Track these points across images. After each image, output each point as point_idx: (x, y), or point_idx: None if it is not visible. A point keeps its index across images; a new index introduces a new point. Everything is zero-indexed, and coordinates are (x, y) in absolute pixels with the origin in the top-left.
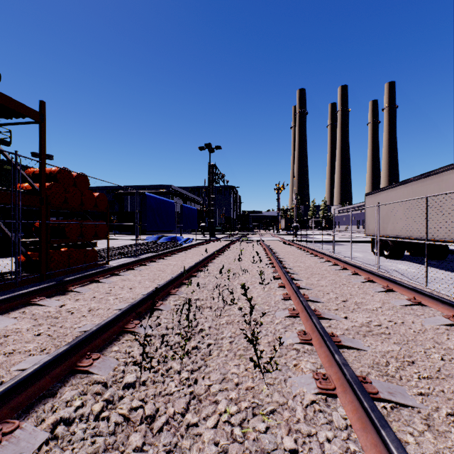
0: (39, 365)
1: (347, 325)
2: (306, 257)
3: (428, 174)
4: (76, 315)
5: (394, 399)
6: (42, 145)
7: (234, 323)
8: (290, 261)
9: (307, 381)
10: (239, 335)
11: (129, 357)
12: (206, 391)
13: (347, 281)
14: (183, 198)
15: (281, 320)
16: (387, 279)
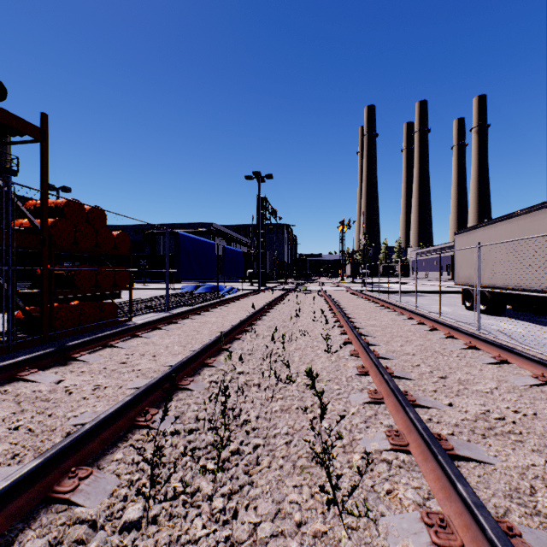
0: None
1: (455, 419)
2: (381, 313)
3: (540, 205)
4: (75, 397)
5: None
6: (45, 170)
7: (291, 410)
8: (361, 318)
9: (413, 528)
10: (299, 432)
11: (136, 471)
12: (251, 536)
13: (442, 348)
14: (226, 238)
15: (359, 408)
16: (498, 346)
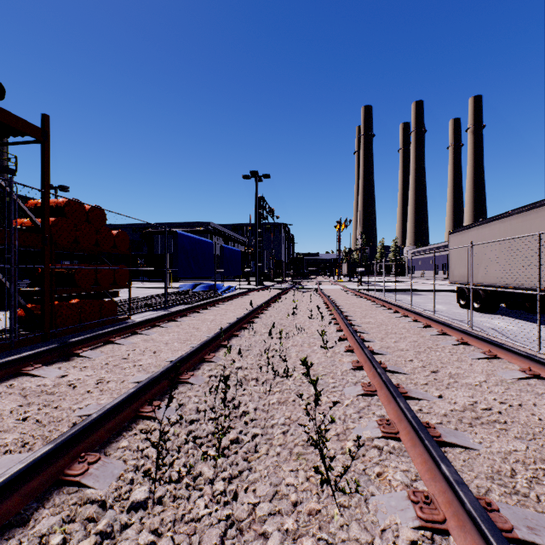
0: (2, 480)
1: (444, 409)
2: (376, 311)
3: (532, 205)
4: (79, 390)
5: (539, 541)
6: (46, 170)
7: (288, 402)
8: (357, 316)
9: (400, 505)
10: (295, 422)
11: (141, 457)
12: (250, 515)
13: (434, 344)
14: (224, 237)
15: (353, 400)
16: (488, 342)
